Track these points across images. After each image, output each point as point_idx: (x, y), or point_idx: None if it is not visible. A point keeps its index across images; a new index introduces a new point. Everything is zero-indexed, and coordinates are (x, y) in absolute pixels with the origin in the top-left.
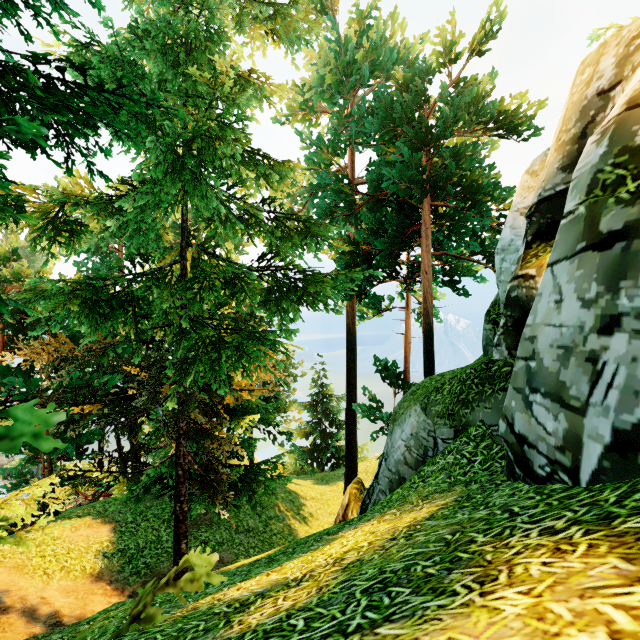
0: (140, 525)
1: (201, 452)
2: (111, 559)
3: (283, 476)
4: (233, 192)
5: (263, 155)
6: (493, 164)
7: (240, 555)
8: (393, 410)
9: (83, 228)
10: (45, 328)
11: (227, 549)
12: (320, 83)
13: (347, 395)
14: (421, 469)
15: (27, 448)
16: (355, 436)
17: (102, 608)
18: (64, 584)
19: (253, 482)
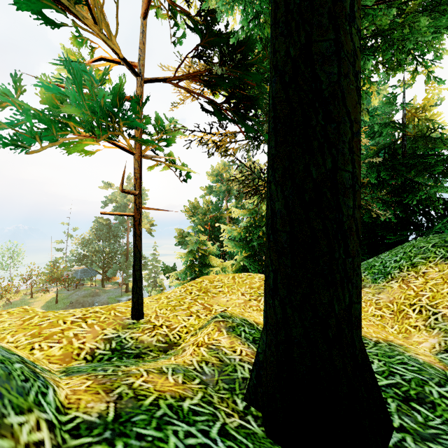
0: None
1: None
2: None
3: None
4: None
5: None
6: None
7: None
8: None
9: None
10: None
11: None
12: None
13: None
14: None
15: None
16: None
17: None
18: None
19: None
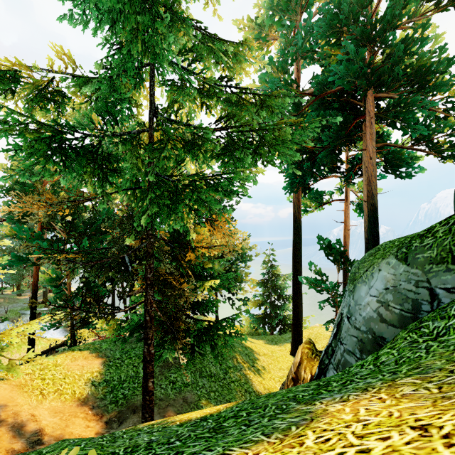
0: (124, 362)
1: (165, 301)
2: (97, 387)
3: (240, 333)
4: (194, 68)
5: (221, 40)
6: (444, 44)
7: (202, 397)
8: (337, 284)
9: (69, 103)
10: (22, 173)
11: (191, 390)
12: (271, 7)
13: (293, 272)
14: (420, 325)
15: (59, 298)
16: (300, 306)
17: (80, 431)
18: (54, 405)
19: (215, 335)
